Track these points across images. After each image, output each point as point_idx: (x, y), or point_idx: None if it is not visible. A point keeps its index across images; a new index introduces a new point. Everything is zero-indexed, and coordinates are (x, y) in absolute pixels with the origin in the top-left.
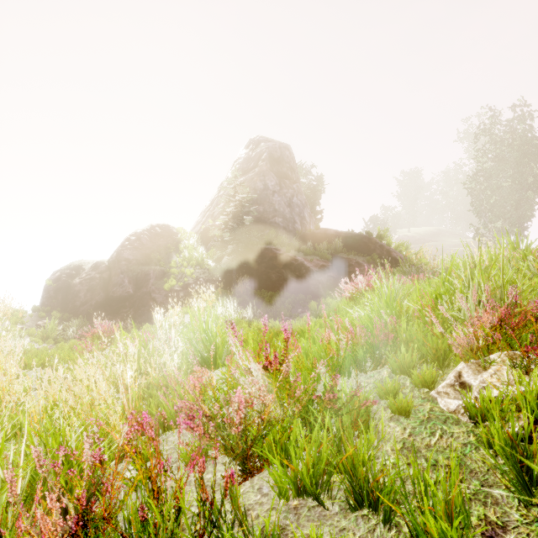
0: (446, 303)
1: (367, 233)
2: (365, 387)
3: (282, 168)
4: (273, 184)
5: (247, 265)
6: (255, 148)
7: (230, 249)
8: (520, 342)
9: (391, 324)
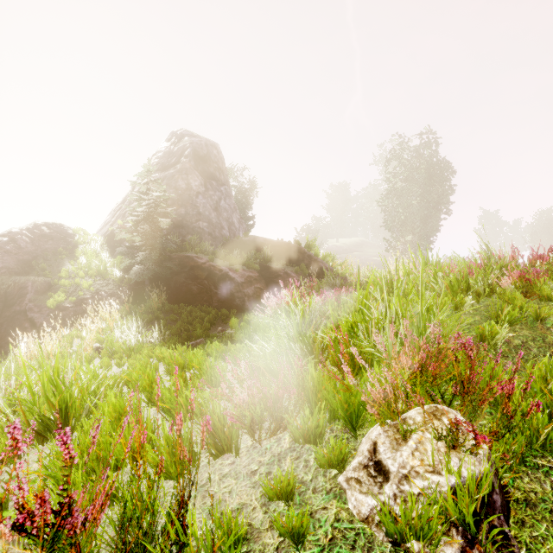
0: (363, 333)
1: (296, 242)
2: (254, 473)
3: (208, 168)
4: (197, 184)
5: (163, 275)
6: (178, 142)
7: (142, 256)
8: (443, 394)
9: (303, 358)
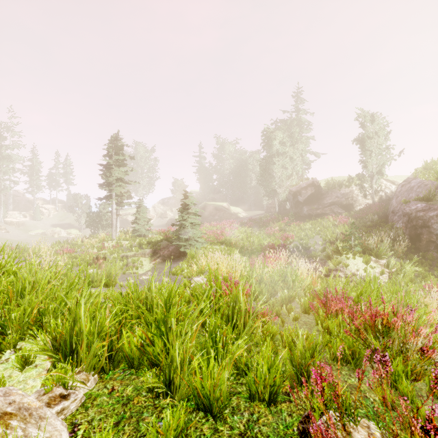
0: None
1: None
2: None
3: None
4: None
5: None
6: None
7: None
8: None
9: None
